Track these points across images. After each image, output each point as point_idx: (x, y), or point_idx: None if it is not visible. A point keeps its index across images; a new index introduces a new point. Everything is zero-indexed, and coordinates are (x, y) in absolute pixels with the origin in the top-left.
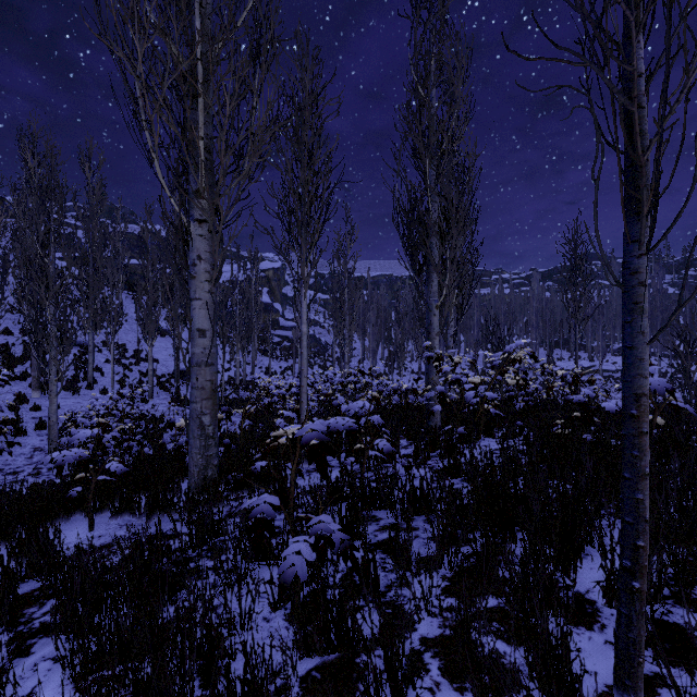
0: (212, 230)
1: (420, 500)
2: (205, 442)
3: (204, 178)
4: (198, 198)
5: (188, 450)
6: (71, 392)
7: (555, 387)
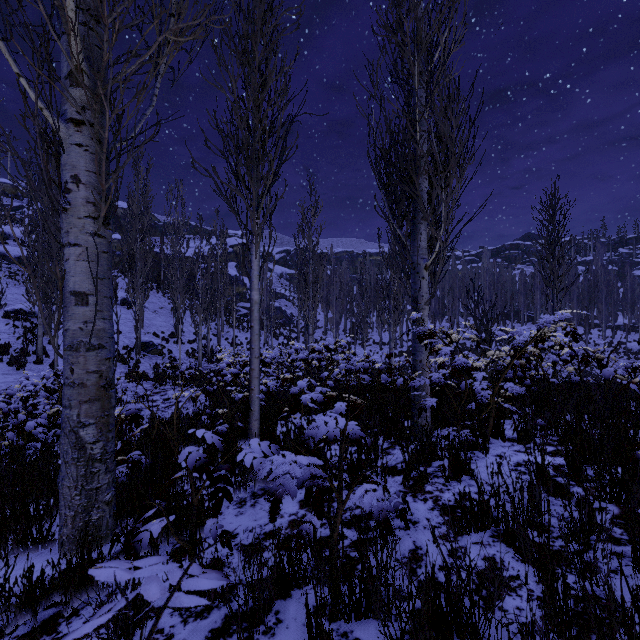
0: (92, 133)
1: (446, 613)
2: (86, 469)
3: (79, 50)
4: (74, 86)
5: (60, 481)
6: (16, 367)
7: (634, 382)
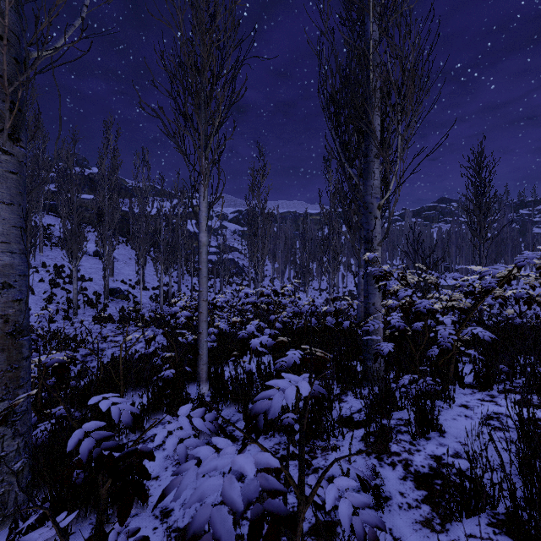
0: None
1: None
2: None
3: None
4: None
5: None
6: None
7: None
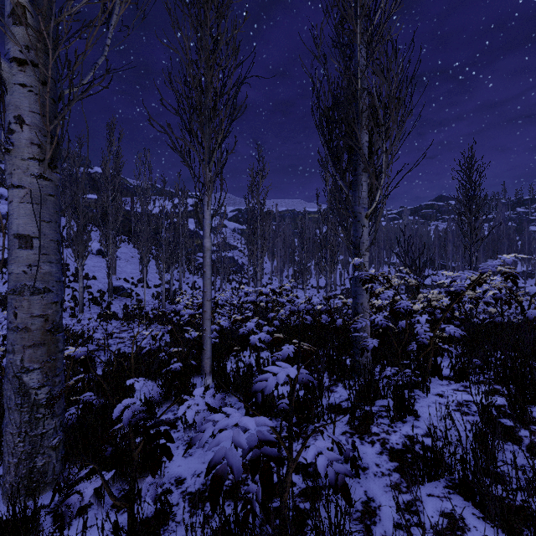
0: (34, 70)
1: None
2: (30, 414)
3: None
4: (17, 24)
5: (4, 427)
6: (1, 308)
7: None
